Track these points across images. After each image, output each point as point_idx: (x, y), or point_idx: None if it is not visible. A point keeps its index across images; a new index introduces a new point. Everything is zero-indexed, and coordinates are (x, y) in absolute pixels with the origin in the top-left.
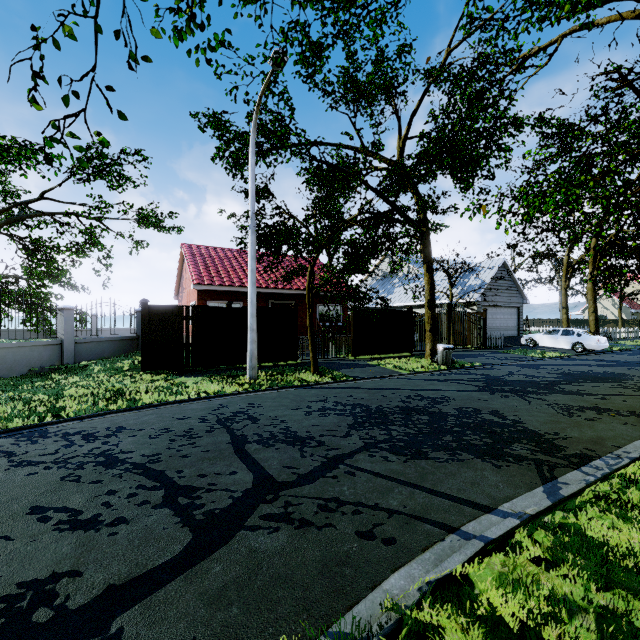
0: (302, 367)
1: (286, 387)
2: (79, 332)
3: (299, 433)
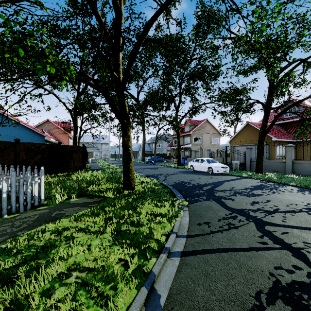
0: None
1: None
2: None
3: None
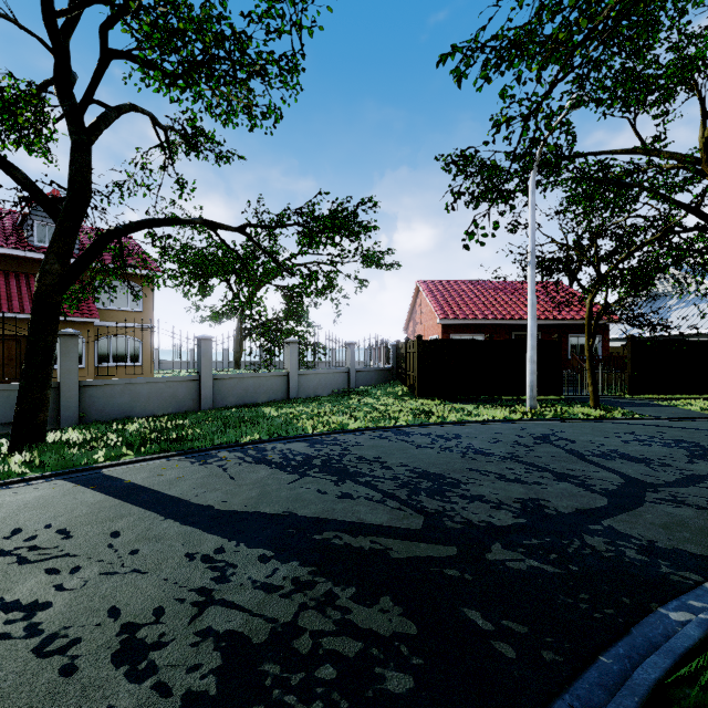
0: (575, 402)
1: (572, 419)
2: (322, 364)
3: (632, 455)
